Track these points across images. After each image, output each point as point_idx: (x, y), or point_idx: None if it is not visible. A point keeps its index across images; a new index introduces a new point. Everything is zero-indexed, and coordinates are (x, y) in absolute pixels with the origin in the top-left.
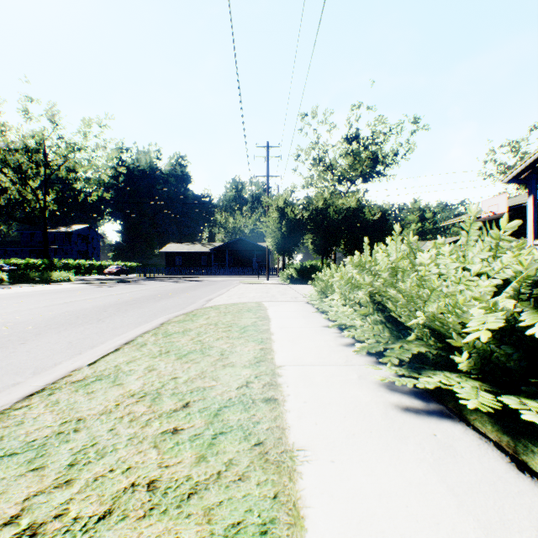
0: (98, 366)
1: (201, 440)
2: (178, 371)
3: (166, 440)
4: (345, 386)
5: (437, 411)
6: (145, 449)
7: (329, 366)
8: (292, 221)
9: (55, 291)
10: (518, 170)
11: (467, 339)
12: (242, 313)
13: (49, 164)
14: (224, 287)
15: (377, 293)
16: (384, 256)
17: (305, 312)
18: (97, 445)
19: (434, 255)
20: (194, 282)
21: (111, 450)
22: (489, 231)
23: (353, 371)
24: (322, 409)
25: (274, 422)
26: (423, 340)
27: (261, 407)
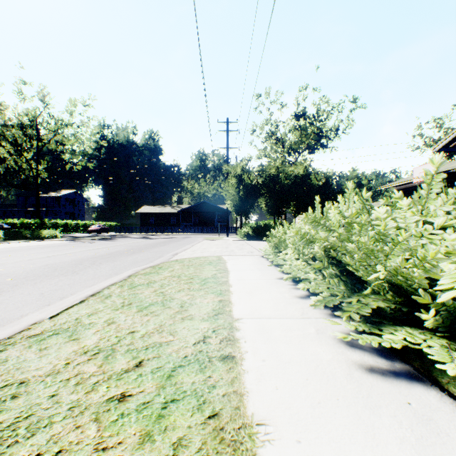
0: (59, 318)
1: (149, 410)
2: (137, 324)
3: (111, 410)
4: (304, 341)
5: (404, 372)
6: (83, 423)
7: (286, 319)
8: (248, 186)
9: (42, 246)
10: (448, 139)
11: (443, 297)
12: (203, 266)
13: (40, 138)
14: (189, 243)
15: (331, 248)
16: (336, 213)
17: (260, 265)
18: (31, 417)
19: (389, 209)
20: (164, 238)
21: (45, 425)
22: (455, 182)
23: (310, 325)
24: (282, 370)
25: (231, 386)
26: (379, 293)
27: (218, 367)
